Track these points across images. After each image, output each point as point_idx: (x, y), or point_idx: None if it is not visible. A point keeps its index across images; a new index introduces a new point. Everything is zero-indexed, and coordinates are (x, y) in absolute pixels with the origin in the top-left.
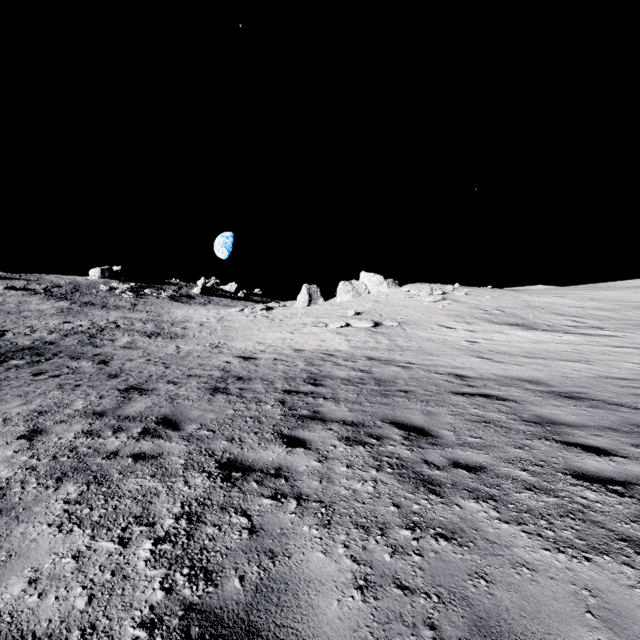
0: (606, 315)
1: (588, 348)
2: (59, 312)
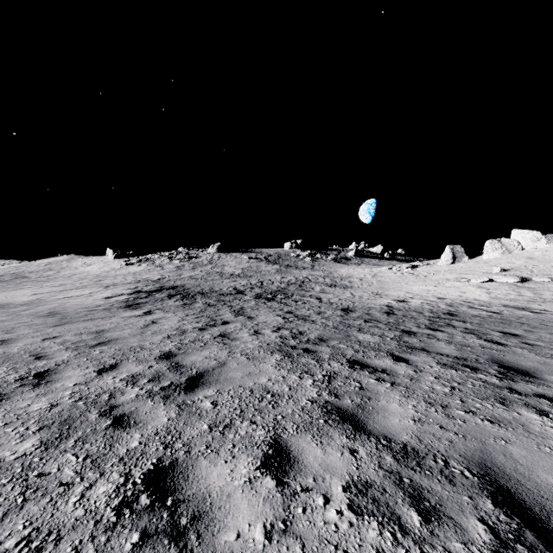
0: None
1: None
2: (276, 271)
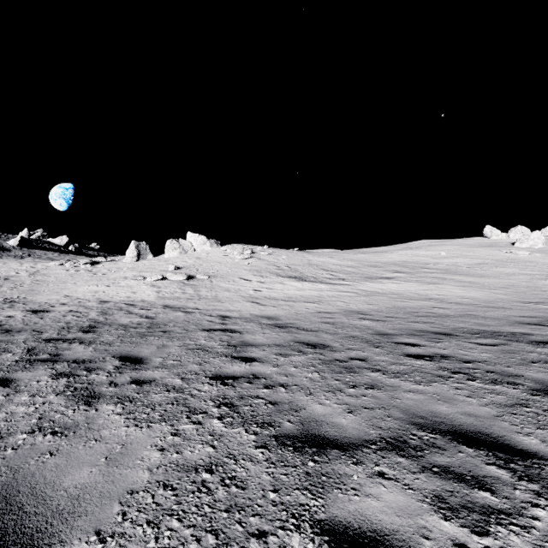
0: (351, 270)
1: (327, 293)
2: None
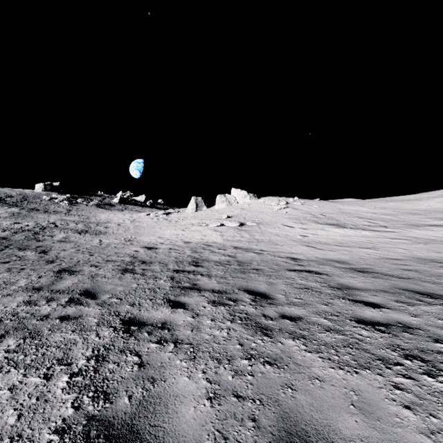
0: (389, 218)
1: (377, 239)
2: (11, 215)
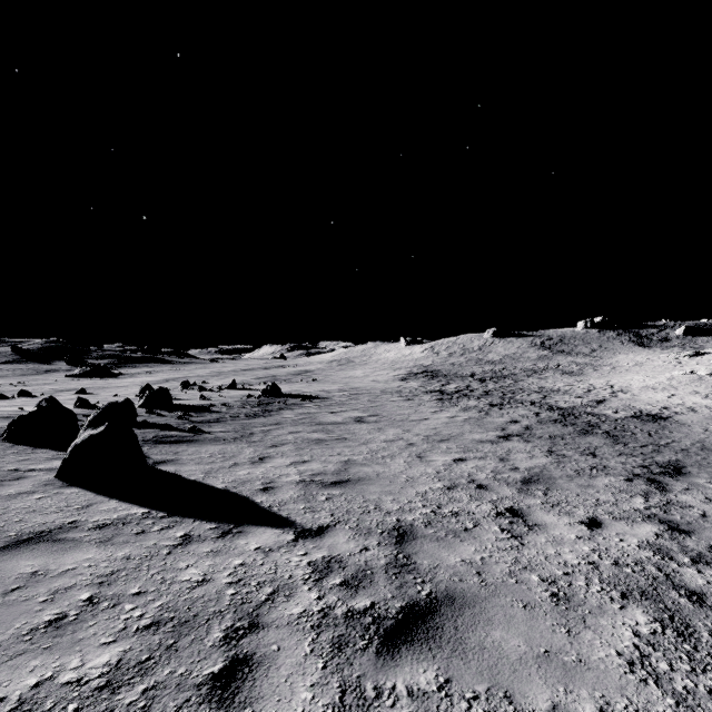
0: None
1: None
2: (537, 358)
